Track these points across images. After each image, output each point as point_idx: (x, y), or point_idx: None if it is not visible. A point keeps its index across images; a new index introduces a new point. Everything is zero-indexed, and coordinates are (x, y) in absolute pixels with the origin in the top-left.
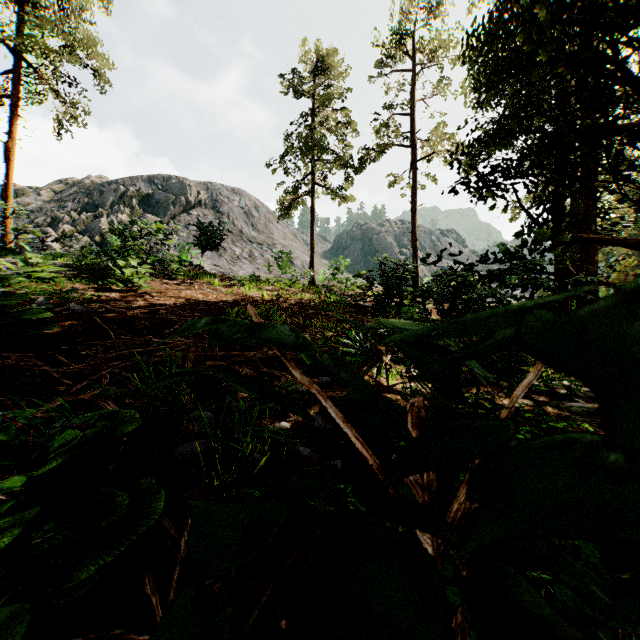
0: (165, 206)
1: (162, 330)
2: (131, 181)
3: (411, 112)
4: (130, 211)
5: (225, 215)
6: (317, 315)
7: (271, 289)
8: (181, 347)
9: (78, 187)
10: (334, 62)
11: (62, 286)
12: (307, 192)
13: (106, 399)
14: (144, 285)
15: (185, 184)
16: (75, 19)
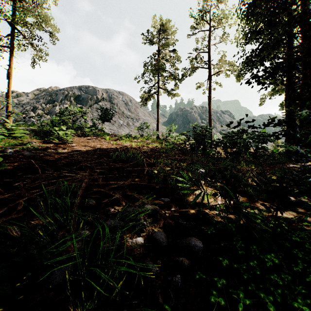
0: (86, 100)
1: (72, 166)
2: (70, 89)
3: (208, 50)
4: (70, 103)
5: (115, 104)
6: (160, 155)
7: (136, 141)
8: (79, 179)
9: (45, 92)
10: (169, 26)
11: (24, 141)
12: (155, 92)
13: (19, 220)
14: (70, 140)
15: (96, 90)
16: (41, 8)
